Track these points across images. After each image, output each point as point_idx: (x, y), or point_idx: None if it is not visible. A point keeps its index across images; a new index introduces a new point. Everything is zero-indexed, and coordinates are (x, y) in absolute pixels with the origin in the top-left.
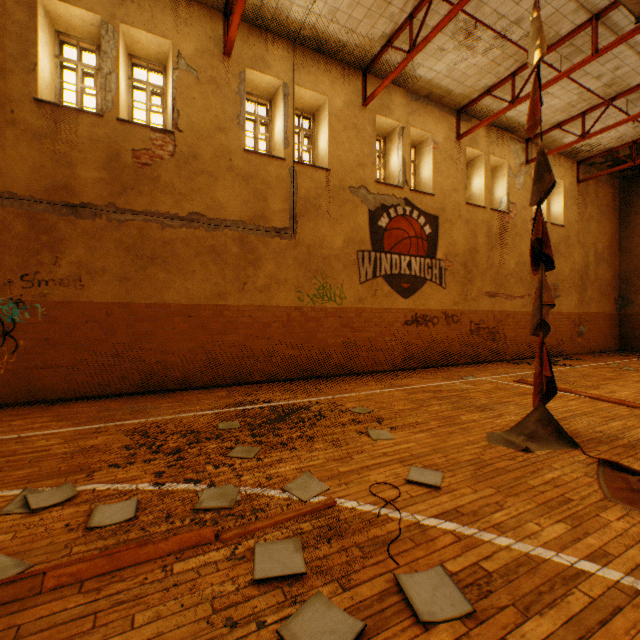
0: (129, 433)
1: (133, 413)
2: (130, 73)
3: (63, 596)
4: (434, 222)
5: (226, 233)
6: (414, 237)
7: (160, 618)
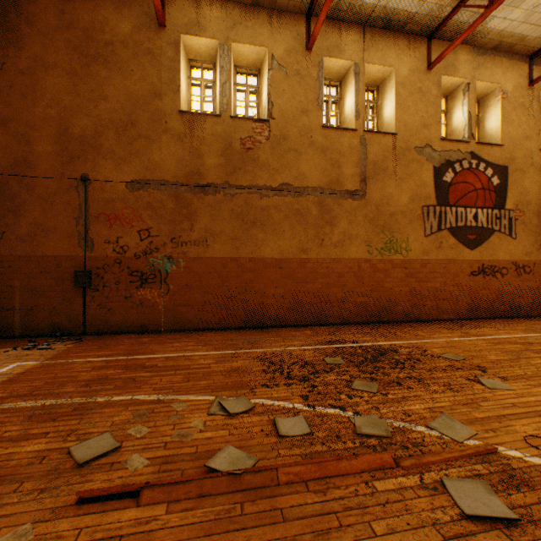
0: (258, 360)
1: (250, 343)
2: (235, 80)
3: (297, 491)
4: (502, 172)
5: (308, 198)
6: (480, 189)
7: (394, 531)
